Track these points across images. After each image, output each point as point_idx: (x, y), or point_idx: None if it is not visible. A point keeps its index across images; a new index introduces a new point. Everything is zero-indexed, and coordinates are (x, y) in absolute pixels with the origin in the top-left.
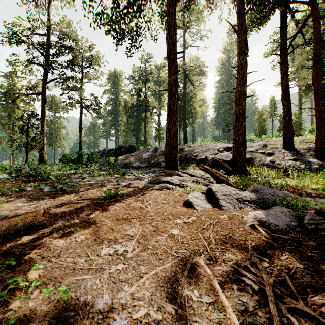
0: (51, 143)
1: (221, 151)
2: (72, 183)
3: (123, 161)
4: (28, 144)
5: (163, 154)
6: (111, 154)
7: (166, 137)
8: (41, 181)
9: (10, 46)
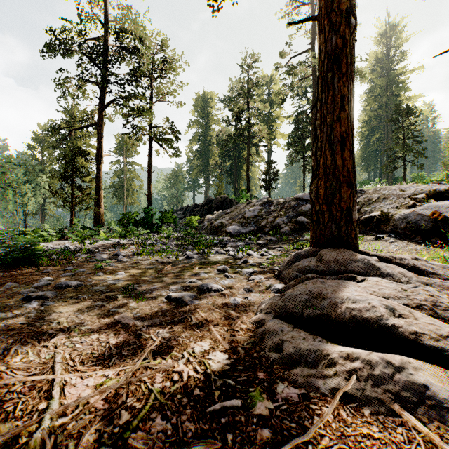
0: (121, 199)
1: (422, 200)
2: (62, 279)
3: (211, 223)
4: (72, 197)
5: (282, 208)
6: (196, 212)
7: (315, 153)
8: (16, 267)
9: (54, 56)
